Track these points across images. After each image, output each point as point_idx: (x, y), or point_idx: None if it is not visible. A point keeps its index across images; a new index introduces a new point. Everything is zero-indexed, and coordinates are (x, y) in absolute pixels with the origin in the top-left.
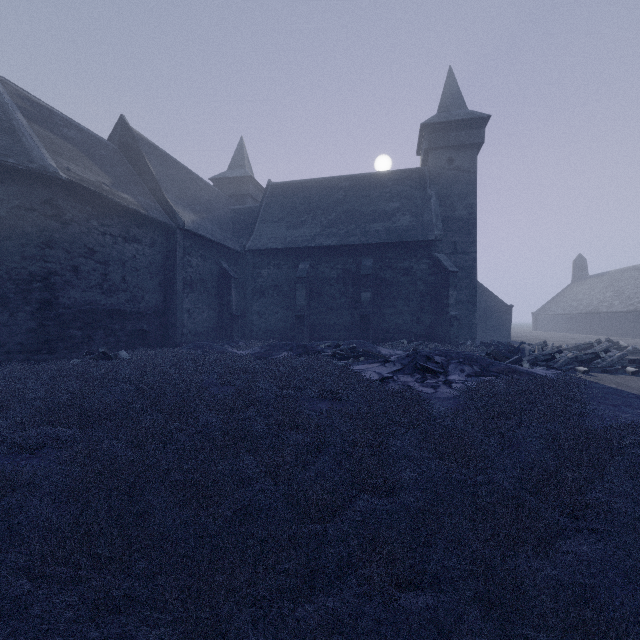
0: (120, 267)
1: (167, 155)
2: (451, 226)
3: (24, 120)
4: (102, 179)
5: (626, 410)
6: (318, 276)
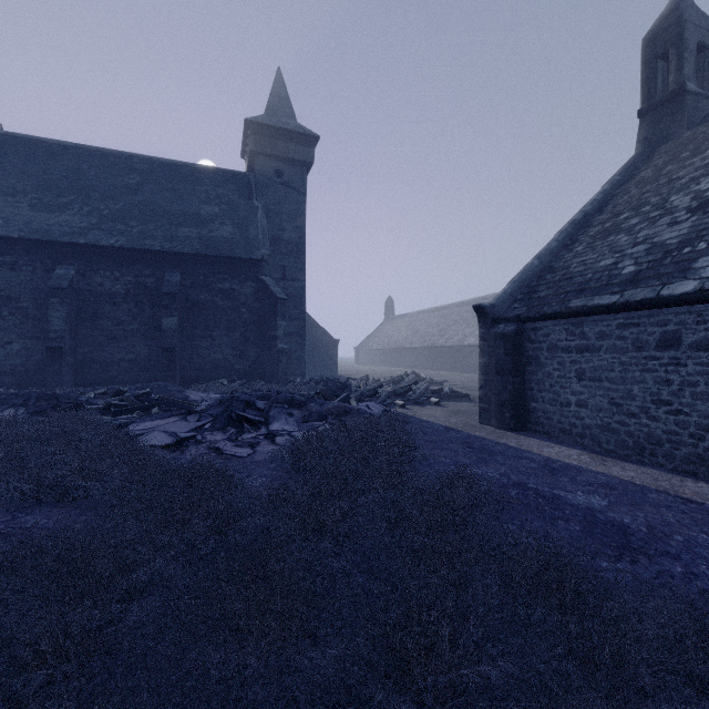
0: None
1: None
2: (280, 248)
3: None
4: None
5: (443, 446)
6: (92, 289)
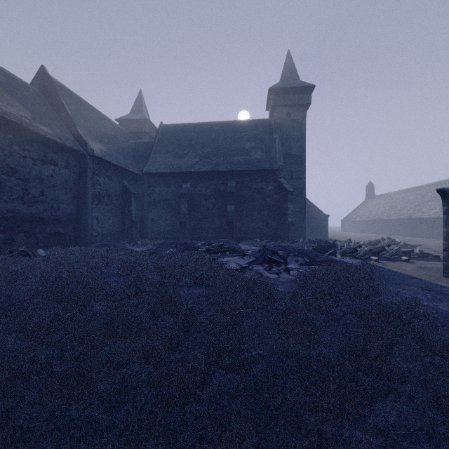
0: (39, 183)
1: (81, 99)
2: (289, 160)
3: None
4: (23, 113)
5: (404, 287)
6: (197, 193)
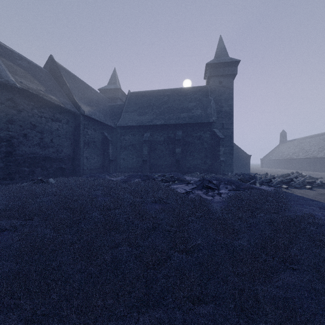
0: (50, 134)
1: (75, 76)
2: (221, 115)
3: None
4: (40, 88)
5: (306, 207)
6: (154, 140)
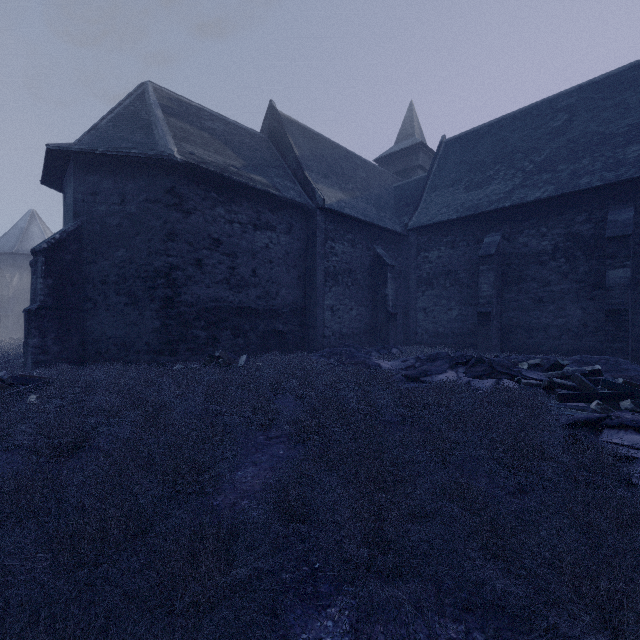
0: (250, 259)
1: (319, 136)
2: None
3: (161, 115)
4: (232, 162)
5: None
6: (516, 251)
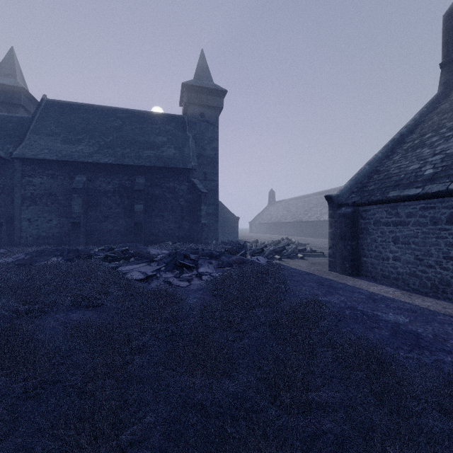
0: None
1: None
2: (203, 161)
3: None
4: None
5: (304, 284)
6: (95, 188)
